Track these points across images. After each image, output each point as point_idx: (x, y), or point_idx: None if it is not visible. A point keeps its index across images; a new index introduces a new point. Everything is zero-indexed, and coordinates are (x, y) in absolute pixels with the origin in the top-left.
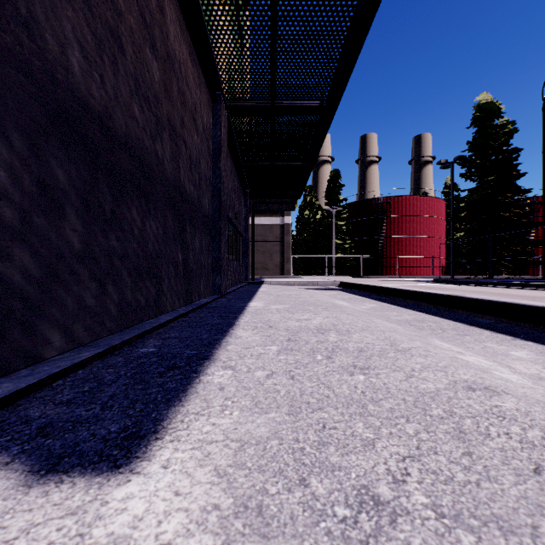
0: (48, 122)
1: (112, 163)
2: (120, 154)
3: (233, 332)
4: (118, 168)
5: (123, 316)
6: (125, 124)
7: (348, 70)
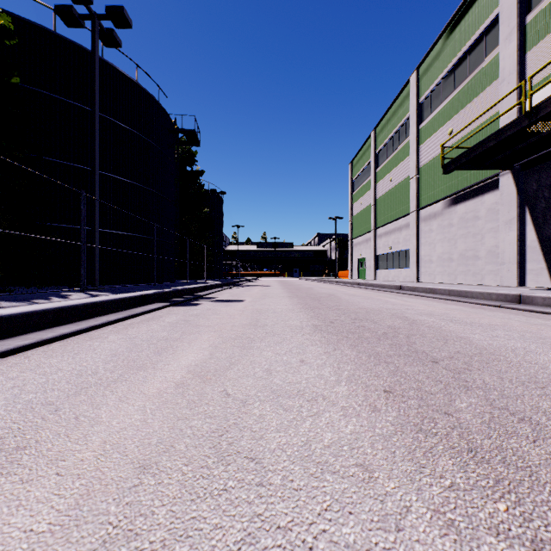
0: None
1: None
2: None
3: None
4: None
5: None
6: None
7: None
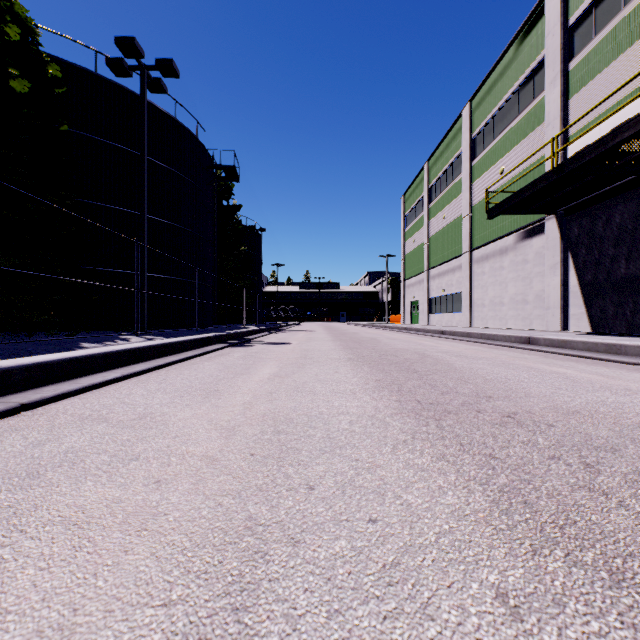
0: (612, 289)
1: (632, 287)
2: (636, 282)
3: (611, 336)
4: (635, 287)
5: (638, 330)
6: (639, 271)
7: (637, 133)
